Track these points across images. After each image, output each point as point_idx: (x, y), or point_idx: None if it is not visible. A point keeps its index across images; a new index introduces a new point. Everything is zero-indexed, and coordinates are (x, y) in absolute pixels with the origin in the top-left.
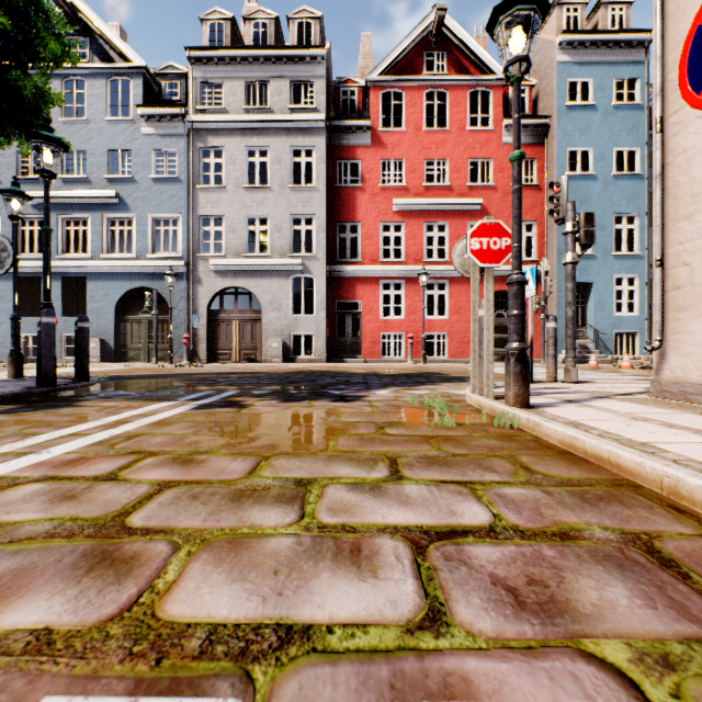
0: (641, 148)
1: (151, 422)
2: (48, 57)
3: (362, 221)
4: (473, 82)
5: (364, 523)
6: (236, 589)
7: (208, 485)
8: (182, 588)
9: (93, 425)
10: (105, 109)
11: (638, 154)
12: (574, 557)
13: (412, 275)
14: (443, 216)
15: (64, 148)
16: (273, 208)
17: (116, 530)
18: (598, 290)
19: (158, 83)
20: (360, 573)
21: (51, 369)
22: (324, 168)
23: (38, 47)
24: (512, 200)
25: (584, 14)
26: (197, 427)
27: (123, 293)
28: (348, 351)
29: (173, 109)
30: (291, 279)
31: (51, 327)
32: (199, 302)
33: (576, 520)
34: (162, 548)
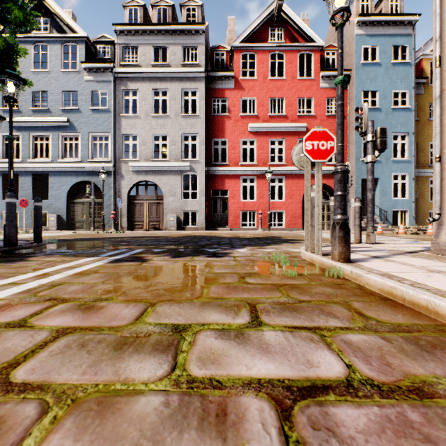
0: (410, 91)
1: (74, 273)
2: (14, 21)
3: (229, 137)
4: (301, 48)
5: (230, 376)
6: None
7: (99, 332)
8: None
9: (30, 275)
10: (60, 64)
11: (408, 94)
12: (441, 424)
13: (261, 173)
14: (281, 135)
15: (22, 82)
16: (171, 129)
17: None
18: (382, 183)
19: (95, 48)
20: None
21: (12, 234)
22: (203, 103)
23: (7, 14)
24: (337, 112)
25: (372, 4)
26: (107, 277)
27: (72, 184)
28: (219, 223)
29: (105, 64)
30: (182, 175)
31: (12, 205)
32: (122, 190)
33: (423, 371)
34: (29, 412)
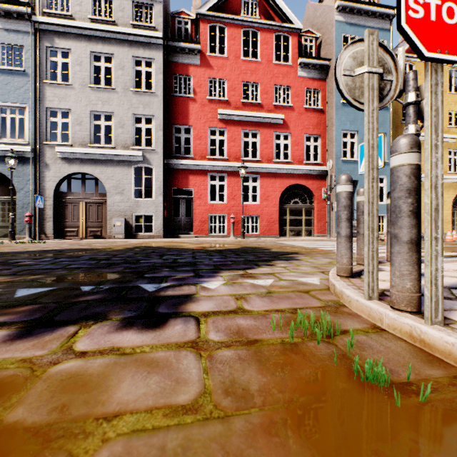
0: None
1: None
2: None
3: (194, 125)
4: (277, 28)
5: None
6: None
7: None
8: None
9: None
10: None
11: None
12: None
13: (233, 170)
14: (256, 126)
15: None
16: (117, 107)
17: None
18: (361, 185)
19: None
20: None
21: None
22: (161, 77)
23: None
24: None
25: None
26: None
27: None
28: (182, 229)
29: (19, 7)
30: (133, 168)
31: None
32: (46, 184)
33: None
34: None
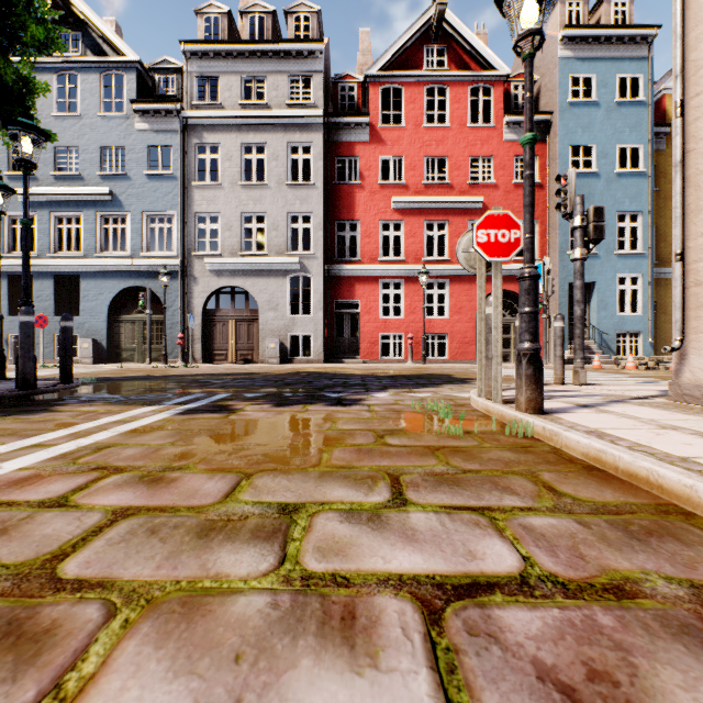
0: (644, 145)
1: (128, 430)
2: (30, 42)
3: (361, 219)
4: (474, 78)
5: (361, 571)
6: (177, 691)
7: (174, 513)
8: (100, 689)
9: (63, 433)
10: (98, 104)
11: (642, 151)
12: (640, 629)
13: (412, 275)
14: (443, 214)
15: (44, 137)
16: (270, 206)
17: (40, 583)
18: (601, 289)
19: (153, 78)
20: (353, 658)
21: (29, 370)
22: (322, 165)
23: (20, 32)
24: (524, 187)
25: (586, 9)
26: (178, 436)
27: (116, 292)
28: (346, 352)
29: (168, 104)
30: (288, 278)
31: (29, 326)
32: (194, 301)
33: (628, 565)
34: (92, 615)
